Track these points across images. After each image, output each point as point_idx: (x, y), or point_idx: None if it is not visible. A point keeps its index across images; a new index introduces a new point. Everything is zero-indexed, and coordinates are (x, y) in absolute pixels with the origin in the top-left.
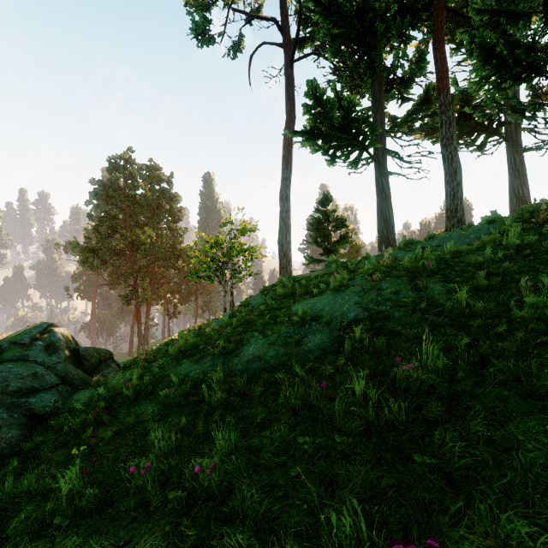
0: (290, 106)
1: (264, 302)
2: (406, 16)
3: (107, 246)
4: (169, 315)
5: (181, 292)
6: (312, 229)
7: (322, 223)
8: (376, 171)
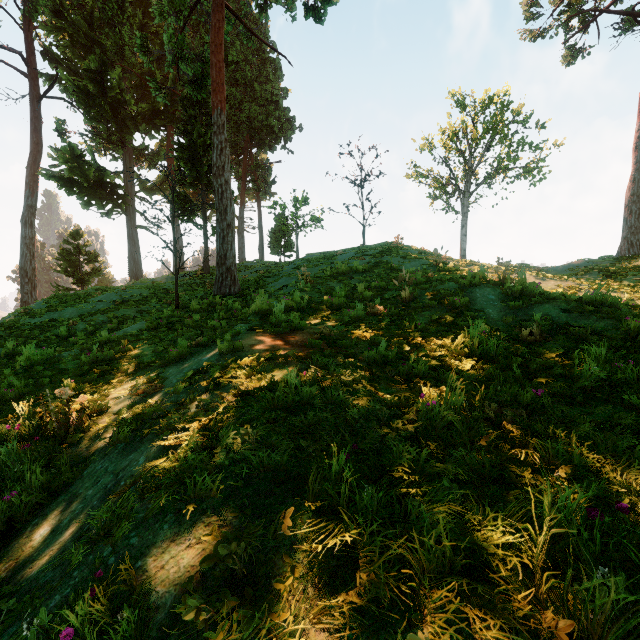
0: (37, 139)
1: (50, 305)
2: (150, 123)
3: None
4: None
5: None
6: (61, 259)
7: (73, 255)
8: (127, 223)
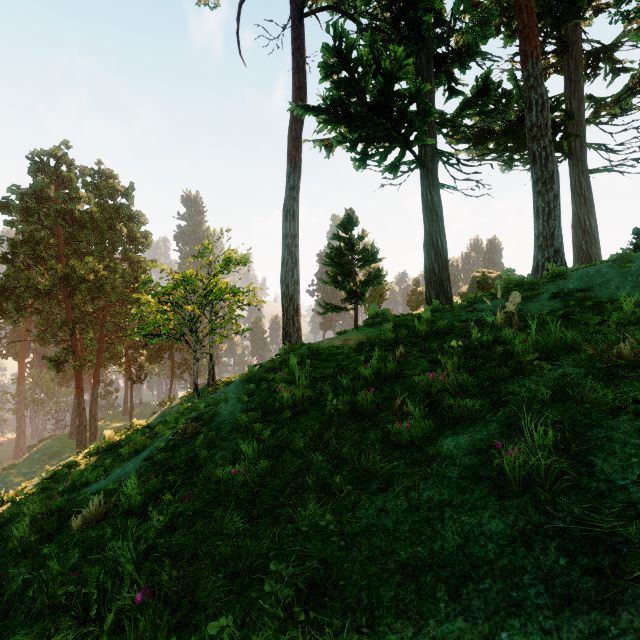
0: (299, 80)
1: (243, 423)
2: None
3: (25, 283)
4: (132, 379)
5: (148, 347)
6: (329, 264)
7: (344, 256)
8: (423, 181)
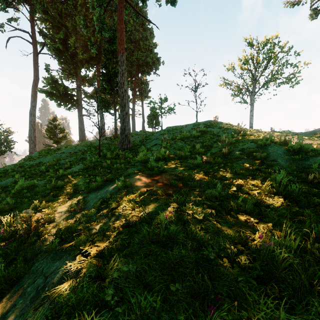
0: (36, 73)
1: (40, 154)
2: (89, 63)
3: None
4: None
5: None
6: (48, 131)
7: (53, 129)
8: (78, 113)
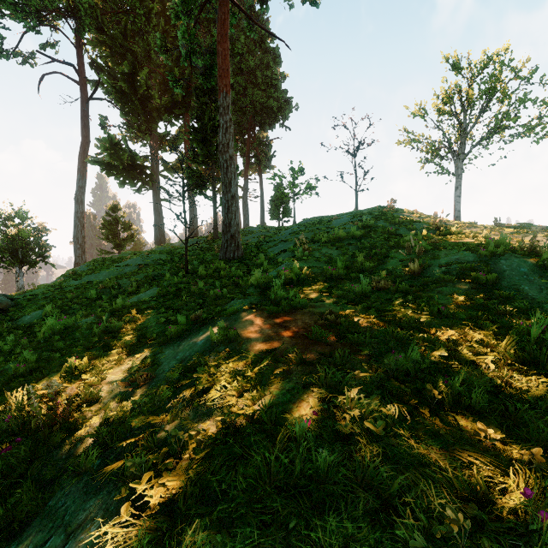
0: (86, 133)
1: (91, 268)
2: (171, 113)
3: None
4: None
5: None
6: (104, 229)
7: (113, 225)
8: (153, 197)
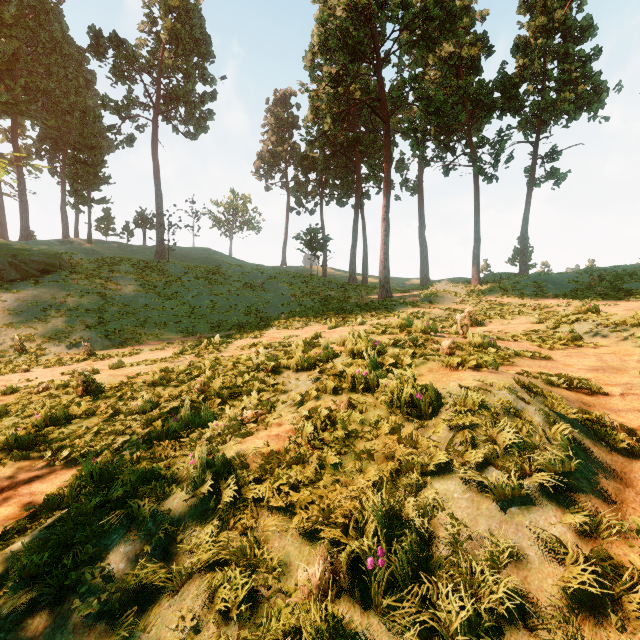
0: None
1: None
2: None
3: None
4: None
5: None
6: None
7: None
8: None
